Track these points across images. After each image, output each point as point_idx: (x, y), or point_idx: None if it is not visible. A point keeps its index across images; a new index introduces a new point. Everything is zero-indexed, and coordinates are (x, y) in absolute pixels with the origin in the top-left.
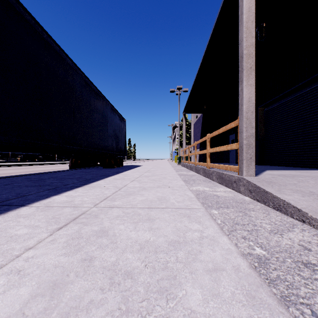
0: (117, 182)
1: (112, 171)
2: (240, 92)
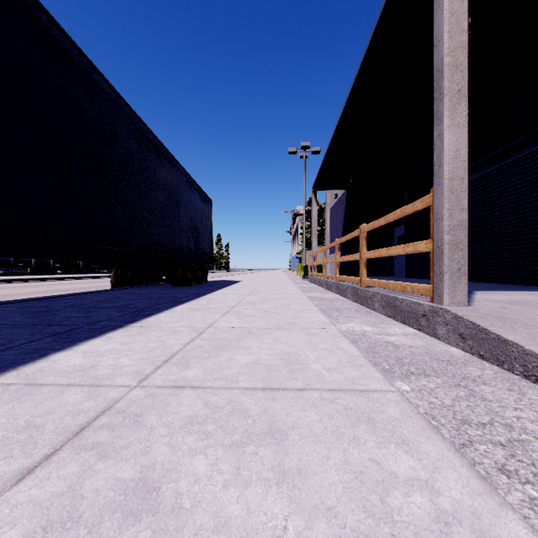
0: (195, 317)
1: (187, 292)
2: (436, 141)
